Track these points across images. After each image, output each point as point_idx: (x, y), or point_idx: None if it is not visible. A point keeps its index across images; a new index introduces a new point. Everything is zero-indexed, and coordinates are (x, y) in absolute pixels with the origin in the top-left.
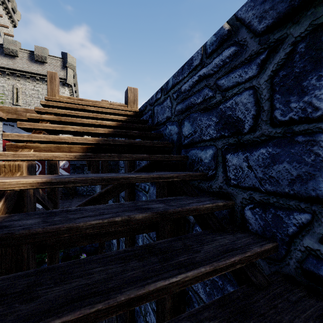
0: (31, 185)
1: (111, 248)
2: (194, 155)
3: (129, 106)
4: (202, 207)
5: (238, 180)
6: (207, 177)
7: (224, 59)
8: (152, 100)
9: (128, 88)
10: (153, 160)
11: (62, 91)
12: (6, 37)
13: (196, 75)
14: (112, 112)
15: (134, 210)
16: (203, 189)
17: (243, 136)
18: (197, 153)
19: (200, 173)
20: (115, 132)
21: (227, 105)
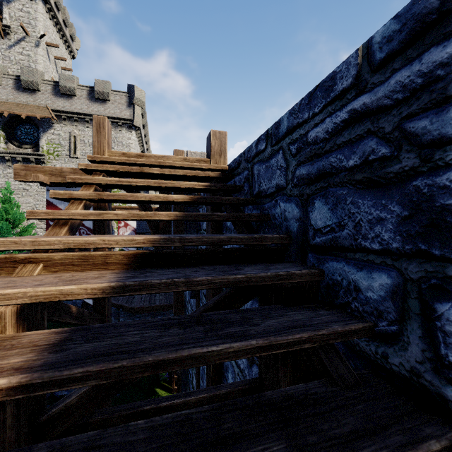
0: None
1: None
2: (337, 273)
3: (213, 160)
4: None
5: None
6: (374, 331)
7: (428, 70)
8: (249, 153)
9: (212, 132)
10: (254, 285)
11: (128, 136)
12: (64, 72)
13: (343, 109)
14: (186, 174)
15: None
16: (361, 352)
17: None
18: (346, 271)
19: (359, 326)
20: (187, 218)
21: (438, 182)
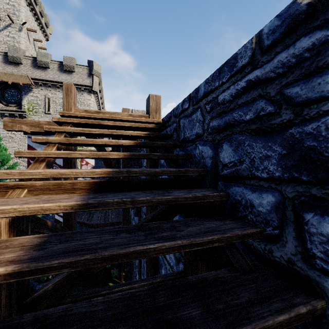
0: None
1: (133, 262)
2: (238, 194)
3: (151, 116)
4: (272, 323)
5: None
6: (263, 235)
7: (299, 53)
8: (177, 111)
9: (150, 95)
10: (180, 203)
11: (88, 98)
12: (40, 50)
13: (243, 80)
14: (131, 125)
15: None
16: (255, 249)
17: None
18: (244, 193)
19: (253, 231)
20: (132, 156)
21: (306, 130)
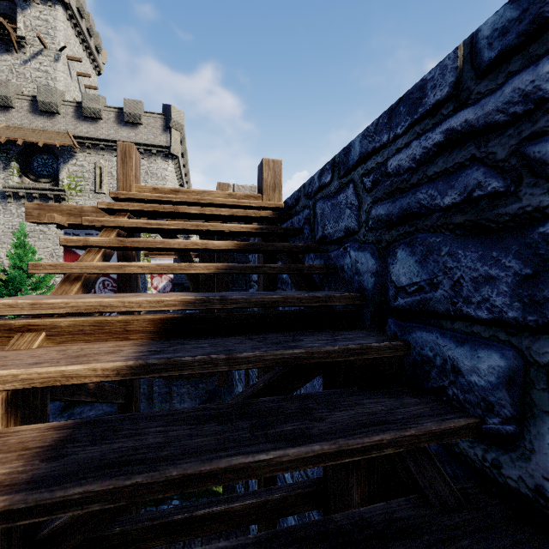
0: None
1: None
2: (428, 346)
3: (266, 196)
4: None
5: None
6: (481, 430)
7: None
8: (310, 187)
9: (264, 160)
10: (317, 362)
11: (163, 167)
12: (88, 91)
13: (437, 129)
14: (231, 214)
15: None
16: (462, 456)
17: None
18: (440, 345)
19: (461, 423)
20: (231, 271)
21: None
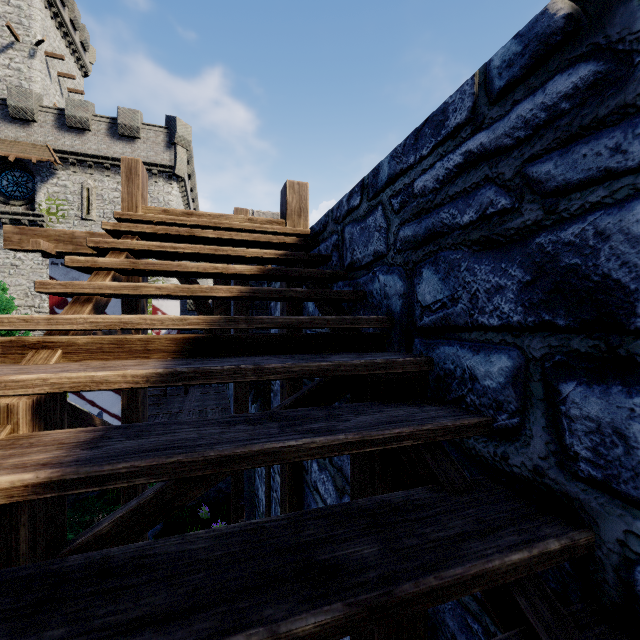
0: (5, 494)
1: (256, 505)
2: (449, 360)
3: (290, 222)
4: (500, 564)
5: (608, 471)
6: (493, 428)
7: (552, 102)
8: (339, 211)
9: (288, 183)
10: (343, 375)
11: (167, 190)
12: (72, 95)
13: (457, 151)
14: (252, 239)
15: (291, 579)
16: (478, 457)
17: (627, 337)
18: (460, 357)
19: (474, 421)
20: (255, 294)
21: (563, 238)
